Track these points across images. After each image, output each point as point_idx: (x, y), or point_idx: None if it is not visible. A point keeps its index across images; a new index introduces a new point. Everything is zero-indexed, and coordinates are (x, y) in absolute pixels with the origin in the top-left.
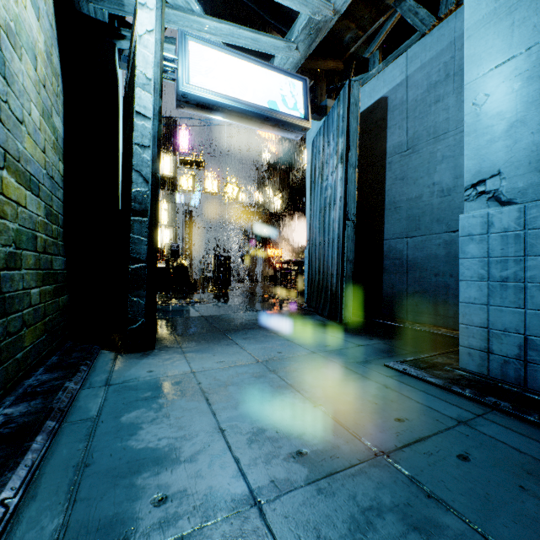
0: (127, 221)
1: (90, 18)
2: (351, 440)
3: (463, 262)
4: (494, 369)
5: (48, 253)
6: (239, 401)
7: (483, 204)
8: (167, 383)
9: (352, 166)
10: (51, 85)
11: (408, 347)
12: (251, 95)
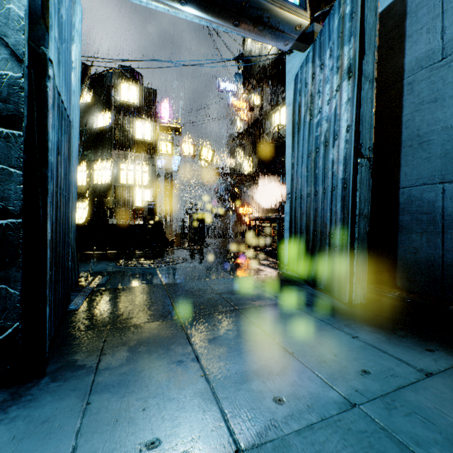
0: None
1: None
2: None
3: None
4: None
5: None
6: None
7: None
8: None
9: (367, 79)
10: None
11: None
12: None
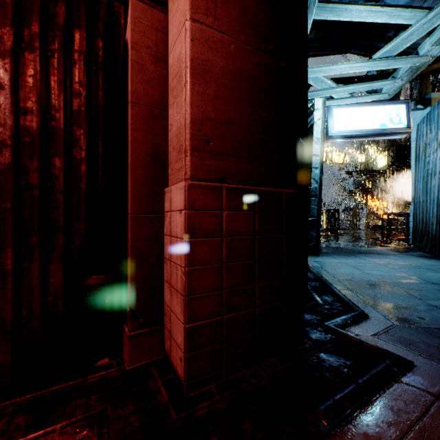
0: None
1: None
2: (421, 280)
3: None
4: None
5: None
6: (370, 270)
7: None
8: (335, 263)
9: None
10: None
11: None
12: (368, 125)
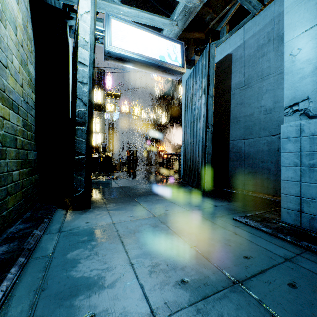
0: (74, 129)
1: (52, 6)
2: (216, 272)
3: (284, 155)
4: (304, 222)
5: (25, 149)
6: (142, 243)
7: (297, 118)
8: (97, 231)
9: (210, 96)
10: (26, 46)
11: (247, 207)
12: (149, 52)
